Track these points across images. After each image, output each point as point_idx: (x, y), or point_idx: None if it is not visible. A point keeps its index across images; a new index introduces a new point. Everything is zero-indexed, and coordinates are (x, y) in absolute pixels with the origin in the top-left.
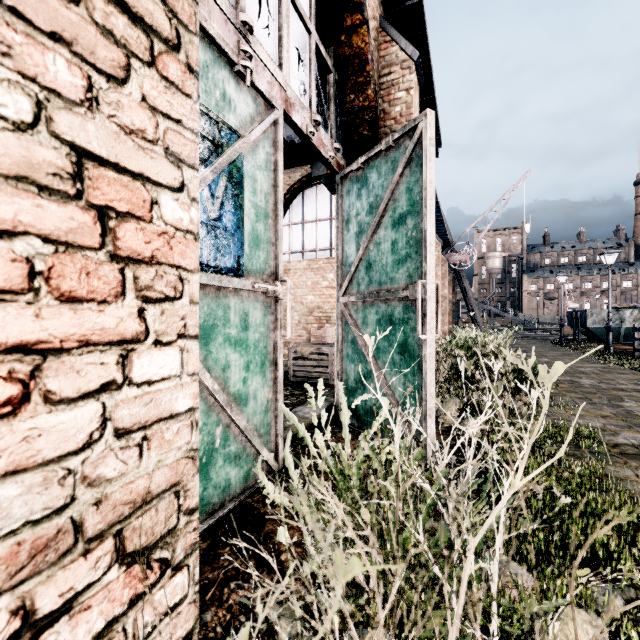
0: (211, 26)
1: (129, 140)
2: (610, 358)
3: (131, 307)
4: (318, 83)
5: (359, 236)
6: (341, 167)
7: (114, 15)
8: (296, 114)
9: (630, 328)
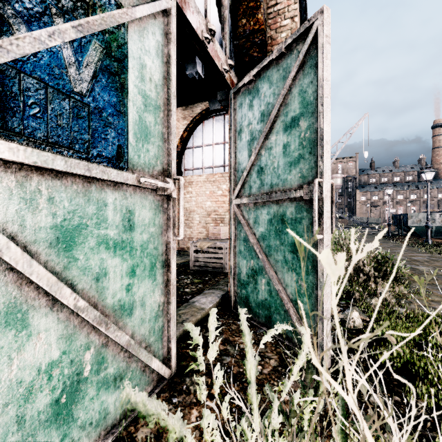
0: None
1: None
2: (432, 249)
3: None
4: (213, 0)
5: (251, 143)
6: (234, 84)
7: None
8: (191, 15)
9: (439, 226)
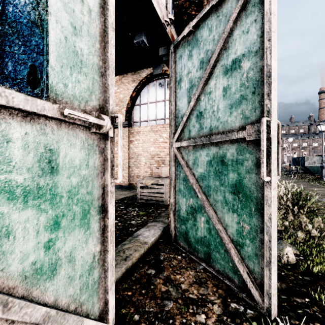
0: None
1: None
2: None
3: None
4: None
5: (190, 90)
6: (174, 39)
7: None
8: None
9: None
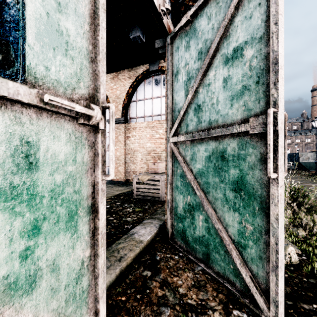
0: None
1: None
2: None
3: None
4: None
5: (187, 83)
6: (171, 31)
7: None
8: None
9: None
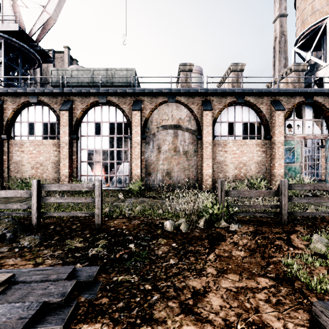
0: (289, 139)
1: (281, 162)
2: None
3: (281, 168)
4: (316, 126)
5: (327, 152)
6: (326, 137)
7: (280, 158)
8: (307, 137)
9: None
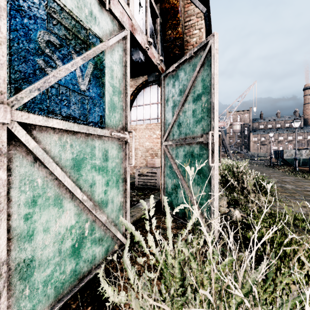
0: None
1: None
2: (298, 174)
3: None
4: (151, 22)
5: (174, 108)
6: (163, 71)
7: None
8: (138, 35)
9: (305, 159)
